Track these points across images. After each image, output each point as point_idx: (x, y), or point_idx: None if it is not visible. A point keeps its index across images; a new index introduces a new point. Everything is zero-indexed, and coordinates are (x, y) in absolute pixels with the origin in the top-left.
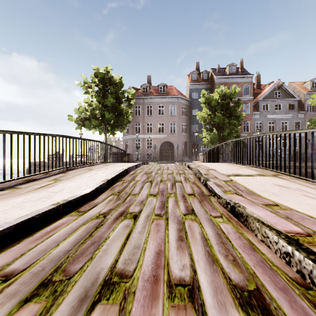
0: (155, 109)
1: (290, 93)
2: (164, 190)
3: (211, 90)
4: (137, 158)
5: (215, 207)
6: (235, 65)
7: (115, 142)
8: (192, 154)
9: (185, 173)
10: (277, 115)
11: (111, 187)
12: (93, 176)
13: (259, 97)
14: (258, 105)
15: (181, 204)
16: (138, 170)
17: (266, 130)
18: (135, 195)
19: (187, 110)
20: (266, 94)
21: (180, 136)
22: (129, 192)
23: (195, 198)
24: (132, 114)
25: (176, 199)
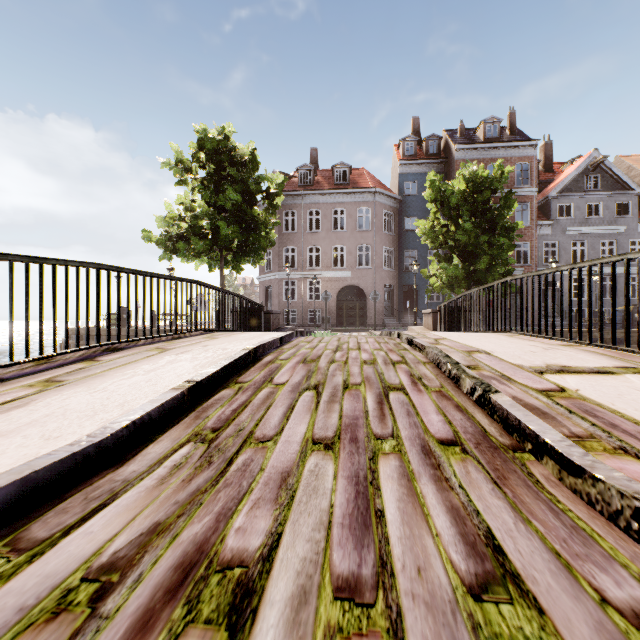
0: (326, 218)
1: (620, 179)
2: (357, 423)
3: (446, 175)
4: (288, 321)
5: (574, 520)
6: (499, 122)
7: (244, 289)
8: (405, 313)
9: (408, 361)
10: (591, 227)
11: (200, 409)
12: (158, 369)
13: (551, 189)
14: (549, 206)
15: (431, 498)
16: (287, 350)
17: (566, 259)
18: (264, 442)
19: (395, 220)
20: (566, 181)
21: (379, 274)
22: (247, 428)
23: (472, 463)
24: (277, 229)
25: (403, 467)
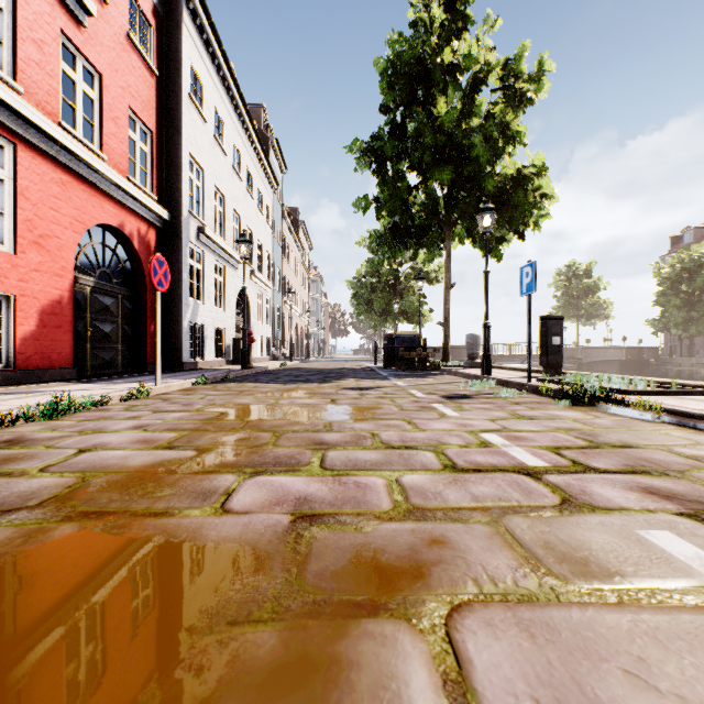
0: None
1: None
2: None
3: None
4: None
5: None
6: None
7: None
8: None
9: None
10: None
11: None
12: None
13: None
14: None
15: None
16: None
17: None
18: None
19: None
20: None
21: None
22: None
23: None
24: None
25: None
